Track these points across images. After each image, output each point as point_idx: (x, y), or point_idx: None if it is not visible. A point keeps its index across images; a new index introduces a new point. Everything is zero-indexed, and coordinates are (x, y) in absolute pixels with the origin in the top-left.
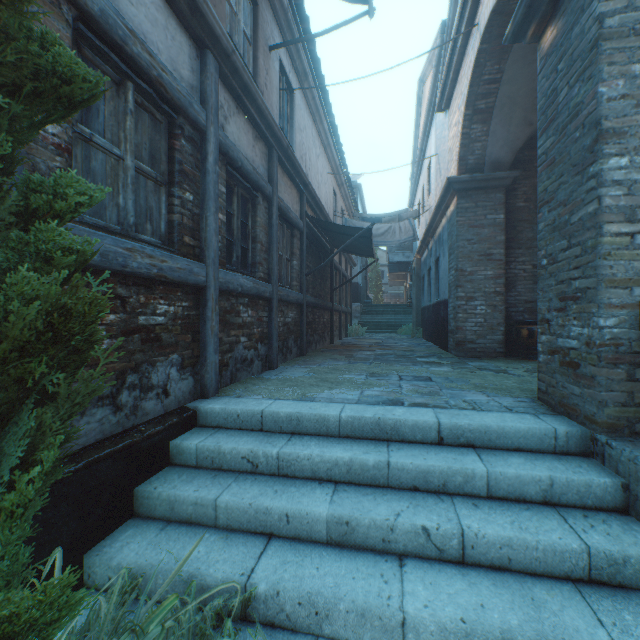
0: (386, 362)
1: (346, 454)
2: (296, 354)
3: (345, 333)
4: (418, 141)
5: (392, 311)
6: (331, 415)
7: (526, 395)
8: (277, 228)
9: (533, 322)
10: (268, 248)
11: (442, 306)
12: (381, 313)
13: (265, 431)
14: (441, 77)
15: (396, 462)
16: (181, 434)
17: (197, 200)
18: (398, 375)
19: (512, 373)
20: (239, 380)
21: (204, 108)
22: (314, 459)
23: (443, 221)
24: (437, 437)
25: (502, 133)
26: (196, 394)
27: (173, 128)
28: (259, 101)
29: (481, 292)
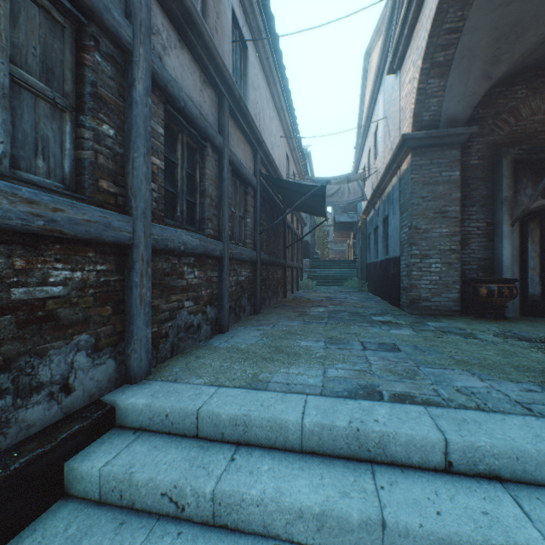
0: (342, 322)
1: (315, 498)
2: (250, 312)
3: (296, 287)
4: (363, 111)
5: (338, 266)
6: (290, 421)
7: (528, 378)
8: (229, 182)
9: (493, 281)
10: (219, 203)
11: (392, 263)
12: (328, 268)
13: (201, 438)
14: (393, 37)
15: (396, 522)
16: (86, 445)
17: (121, 137)
18: (360, 341)
19: (483, 338)
20: (182, 350)
21: (130, 23)
22: (266, 506)
23: (393, 180)
24: (443, 461)
25: (459, 88)
26: (119, 379)
27: (82, 37)
28: (206, 36)
29: (436, 250)
